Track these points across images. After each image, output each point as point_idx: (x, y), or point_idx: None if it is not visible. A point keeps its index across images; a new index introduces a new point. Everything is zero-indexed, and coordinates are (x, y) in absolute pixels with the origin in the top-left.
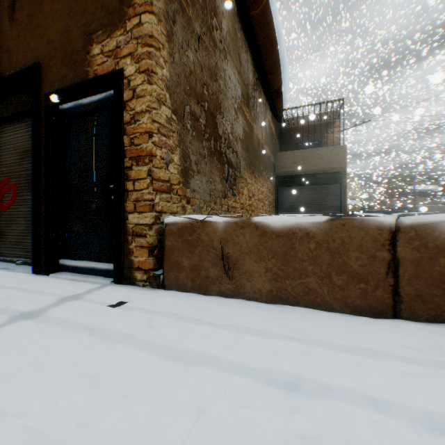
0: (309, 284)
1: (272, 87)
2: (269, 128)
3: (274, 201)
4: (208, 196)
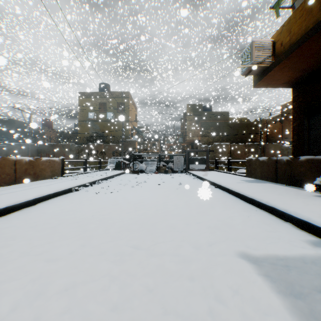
0: None
1: None
2: None
3: None
4: None
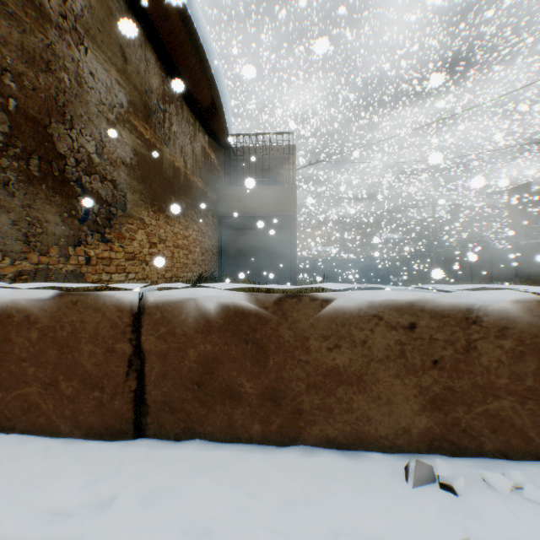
0: (31, 395)
1: (200, 104)
2: (203, 156)
3: (217, 248)
4: (23, 244)
